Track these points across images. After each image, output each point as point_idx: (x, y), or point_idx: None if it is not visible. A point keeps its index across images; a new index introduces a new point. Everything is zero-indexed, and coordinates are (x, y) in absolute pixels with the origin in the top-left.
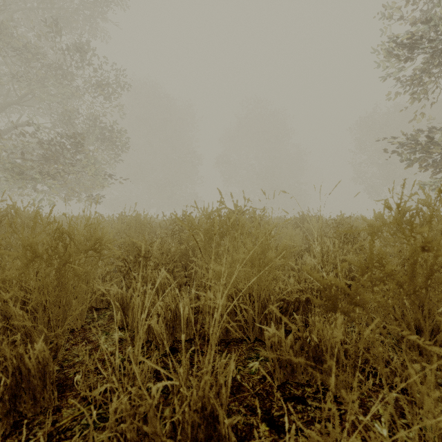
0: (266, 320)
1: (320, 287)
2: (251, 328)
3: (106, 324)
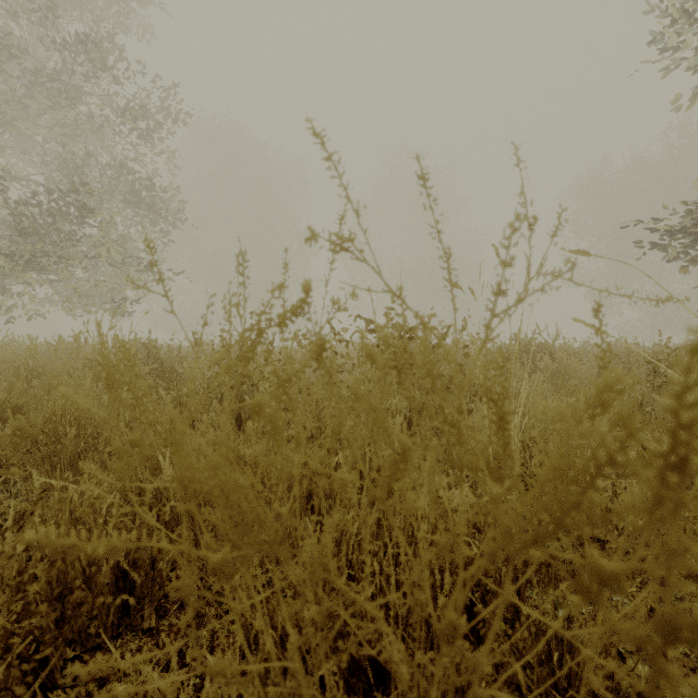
0: None
1: None
2: None
3: None
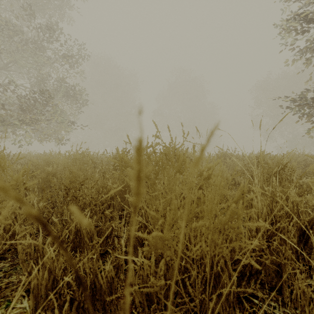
0: (220, 296)
1: (281, 240)
2: (199, 307)
3: (17, 283)
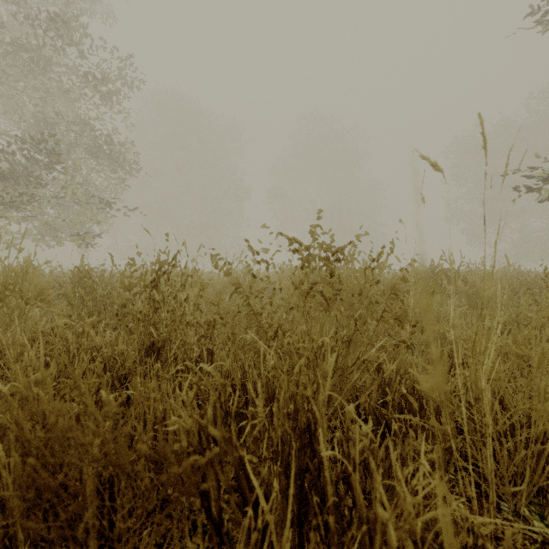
0: None
1: None
2: None
3: None
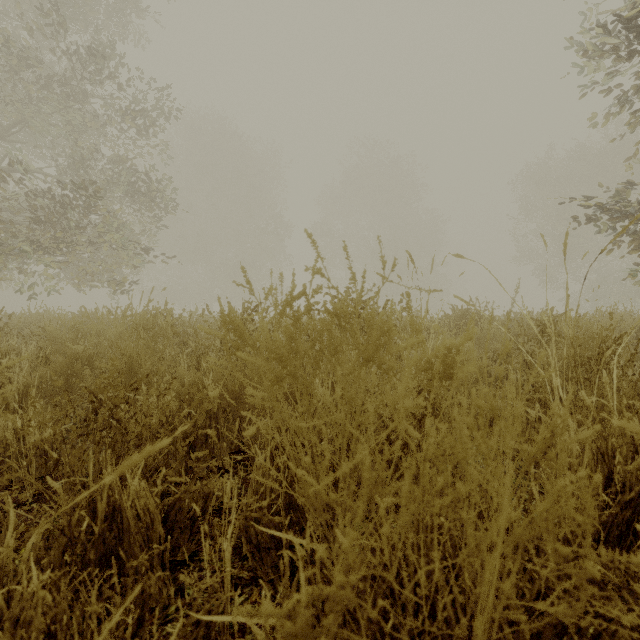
0: None
1: None
2: None
3: None
